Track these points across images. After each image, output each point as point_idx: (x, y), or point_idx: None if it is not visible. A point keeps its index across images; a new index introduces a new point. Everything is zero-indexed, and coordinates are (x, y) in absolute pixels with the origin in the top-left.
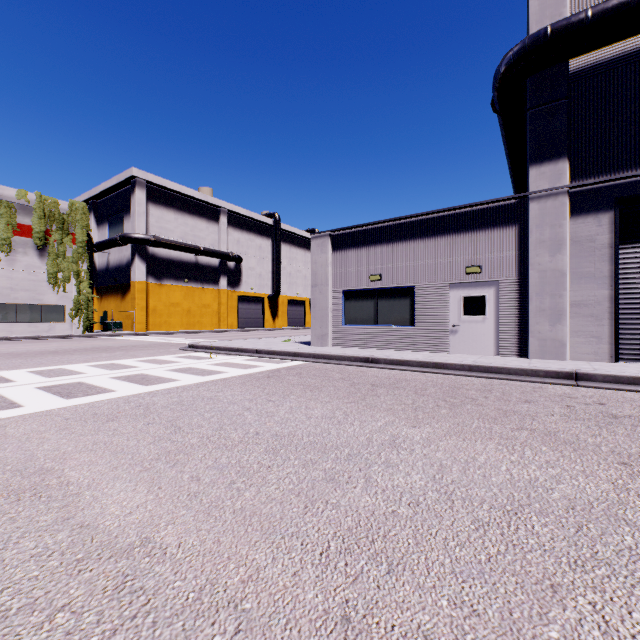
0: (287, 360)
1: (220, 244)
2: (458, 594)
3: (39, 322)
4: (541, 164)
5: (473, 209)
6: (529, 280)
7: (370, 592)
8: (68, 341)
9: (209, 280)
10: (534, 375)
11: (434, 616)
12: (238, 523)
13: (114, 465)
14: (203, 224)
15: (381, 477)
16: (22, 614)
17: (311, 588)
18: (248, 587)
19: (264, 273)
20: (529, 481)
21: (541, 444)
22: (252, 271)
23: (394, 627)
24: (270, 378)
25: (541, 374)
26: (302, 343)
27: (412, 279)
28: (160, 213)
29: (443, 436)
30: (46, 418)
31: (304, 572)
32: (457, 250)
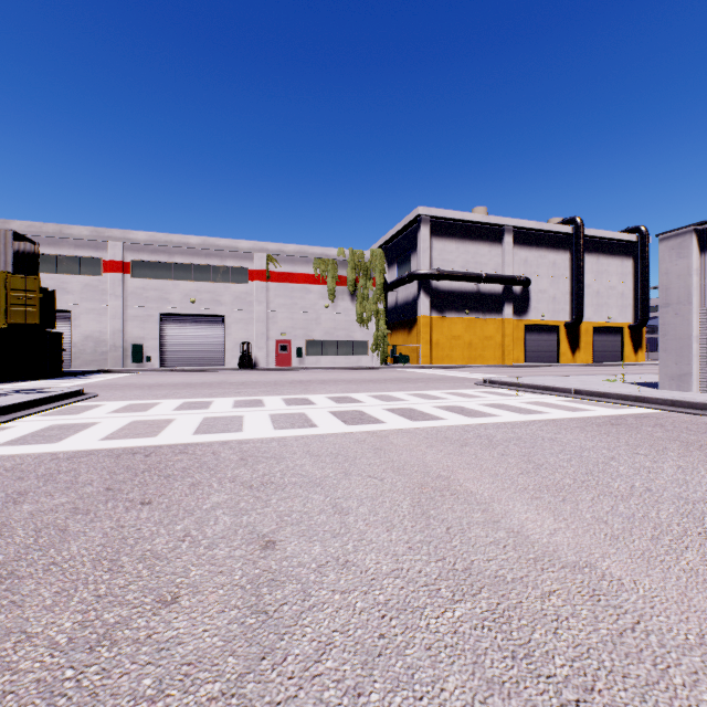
0: (624, 405)
1: (503, 267)
2: None
3: (351, 355)
4: None
5: None
6: None
7: None
8: (373, 372)
9: (491, 309)
10: None
11: None
12: (699, 584)
13: (500, 486)
14: (484, 248)
15: None
16: (518, 584)
17: None
18: None
19: (559, 295)
20: None
21: None
22: (543, 294)
23: None
24: (615, 426)
25: None
26: (638, 384)
27: None
28: (442, 245)
29: None
30: (410, 435)
31: None
32: None
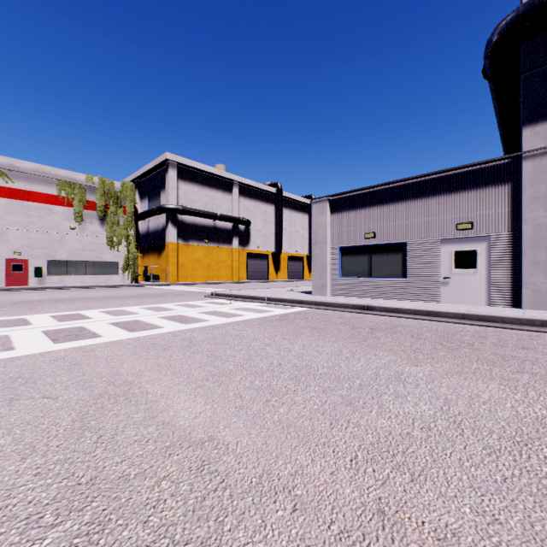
0: (293, 306)
1: (233, 211)
2: (479, 504)
3: (101, 275)
4: (536, 124)
5: (464, 170)
6: (523, 235)
7: (398, 494)
8: (121, 289)
9: (224, 240)
10: (529, 324)
11: (459, 519)
12: (278, 431)
13: (176, 382)
14: (220, 195)
15: (392, 405)
16: (138, 479)
17: (347, 485)
18: (296, 479)
19: (268, 234)
20: (536, 418)
21: (544, 386)
22: (258, 232)
23: (424, 523)
24: (281, 321)
25: (537, 323)
26: (303, 292)
27: (404, 236)
28: (187, 187)
29: (444, 374)
30: (120, 345)
31: (339, 473)
32: (448, 209)
